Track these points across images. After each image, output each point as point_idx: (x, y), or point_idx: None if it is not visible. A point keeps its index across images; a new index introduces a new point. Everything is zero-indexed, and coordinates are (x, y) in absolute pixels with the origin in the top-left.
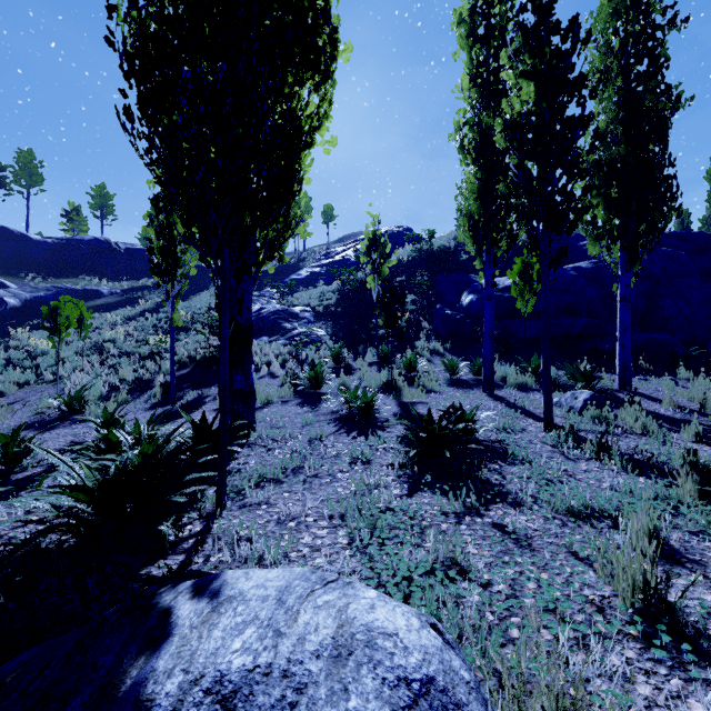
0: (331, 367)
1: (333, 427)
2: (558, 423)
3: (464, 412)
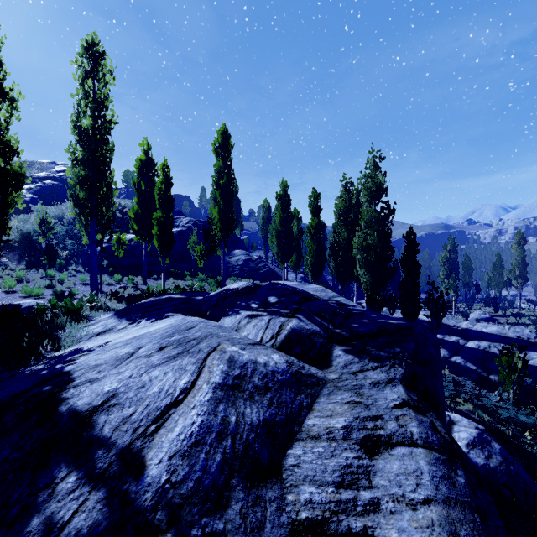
0: (16, 279)
1: (24, 299)
2: (107, 293)
3: (73, 290)
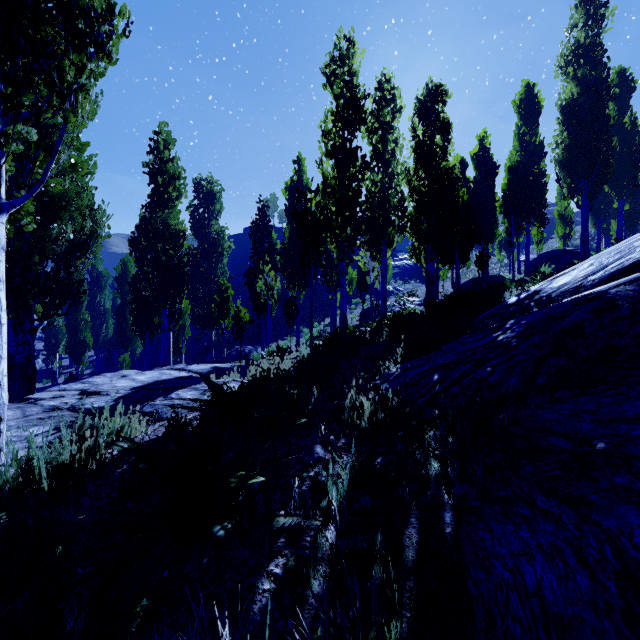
0: None
1: None
2: None
3: None
